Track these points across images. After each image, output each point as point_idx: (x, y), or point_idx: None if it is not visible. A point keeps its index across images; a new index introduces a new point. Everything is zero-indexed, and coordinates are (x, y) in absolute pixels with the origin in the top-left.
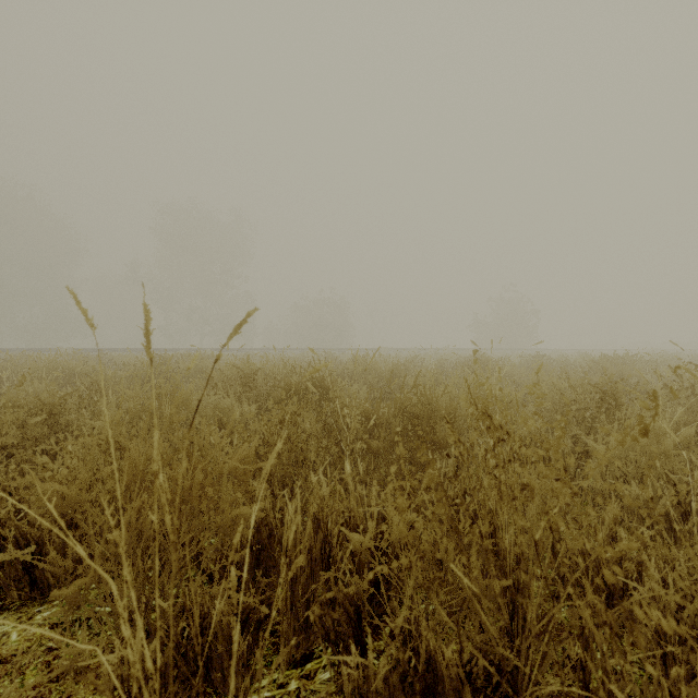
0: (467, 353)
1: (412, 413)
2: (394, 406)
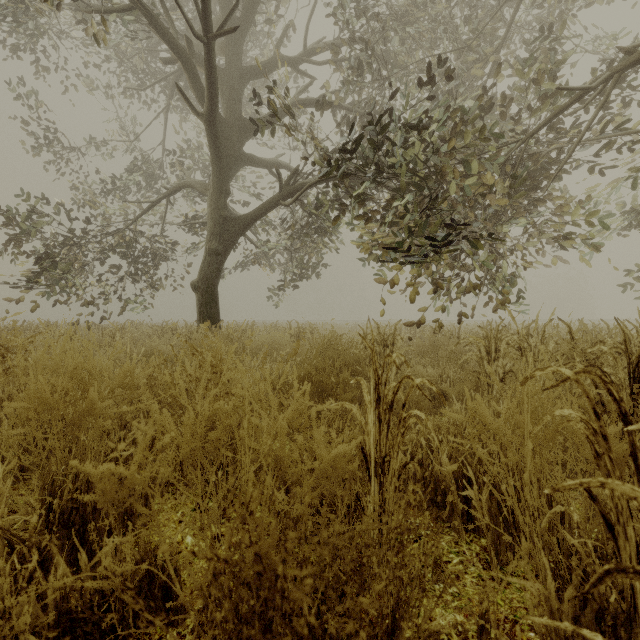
0: None
1: None
2: None
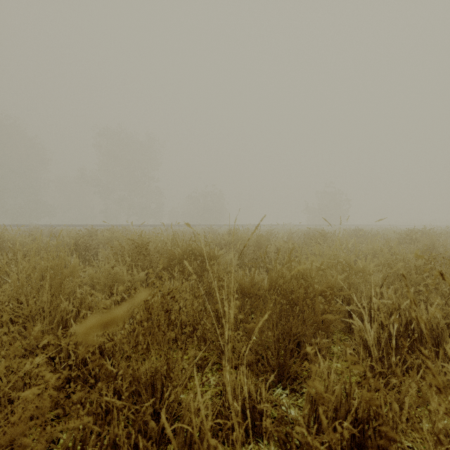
0: (303, 228)
1: (288, 288)
2: (268, 280)
